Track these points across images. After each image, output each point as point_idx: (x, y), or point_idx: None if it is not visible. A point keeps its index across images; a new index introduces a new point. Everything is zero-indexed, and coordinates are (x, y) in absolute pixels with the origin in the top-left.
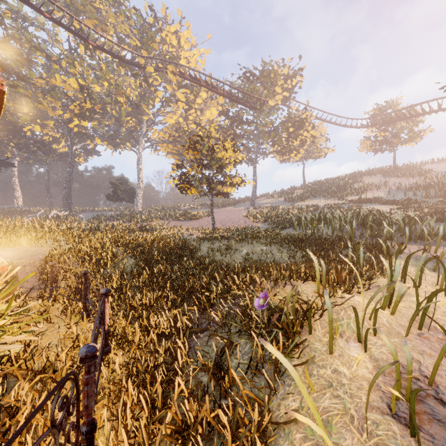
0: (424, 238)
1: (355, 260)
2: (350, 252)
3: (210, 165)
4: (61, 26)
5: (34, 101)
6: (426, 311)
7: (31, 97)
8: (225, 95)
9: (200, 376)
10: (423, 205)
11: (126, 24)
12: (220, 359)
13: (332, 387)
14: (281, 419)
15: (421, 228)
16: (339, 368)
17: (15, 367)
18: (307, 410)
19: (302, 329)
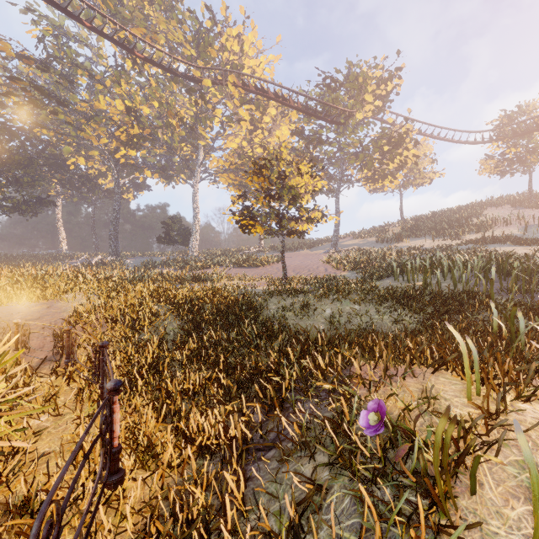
0: None
1: (504, 330)
2: (496, 318)
3: (280, 195)
4: (103, 37)
5: (76, 129)
6: None
7: (73, 125)
8: (299, 109)
9: None
10: None
11: (179, 29)
12: (300, 537)
13: None
14: None
15: None
16: None
17: None
18: None
19: (454, 481)
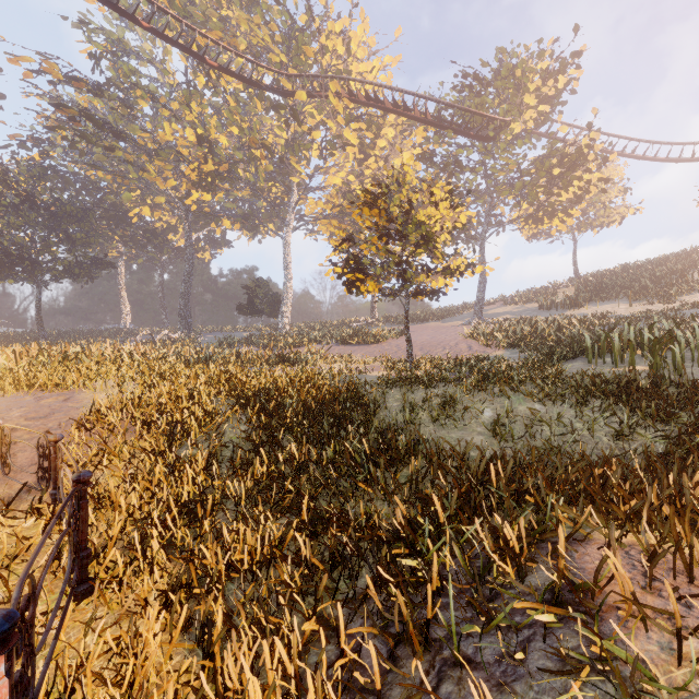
0: None
1: None
2: None
3: (403, 235)
4: (166, 40)
5: (138, 169)
6: None
7: (133, 164)
8: (428, 121)
9: None
10: None
11: (264, 27)
12: None
13: None
14: None
15: None
16: None
17: None
18: None
19: None
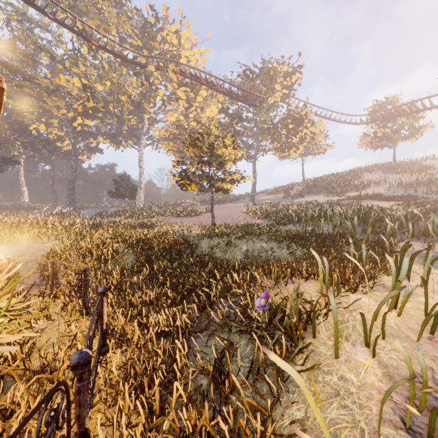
0: (428, 235)
1: (357, 257)
2: (352, 249)
3: (210, 162)
4: (65, 27)
5: (39, 100)
6: (437, 314)
7: (36, 97)
8: (225, 93)
9: (199, 379)
10: (424, 201)
11: (128, 24)
12: (220, 363)
13: (339, 396)
14: (285, 430)
15: (424, 224)
16: (345, 374)
17: (12, 367)
18: (313, 421)
19: (305, 332)
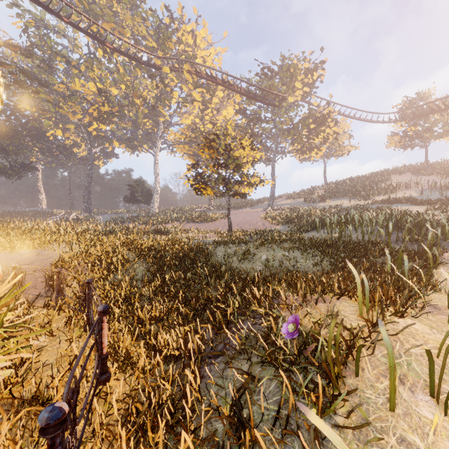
0: None
1: (395, 270)
2: (390, 261)
3: (226, 164)
4: (79, 30)
5: (55, 106)
6: None
7: (52, 103)
8: (242, 93)
9: (213, 420)
10: None
11: (142, 25)
12: (239, 406)
13: None
14: None
15: None
16: (407, 435)
17: (2, 395)
18: None
19: (345, 368)
